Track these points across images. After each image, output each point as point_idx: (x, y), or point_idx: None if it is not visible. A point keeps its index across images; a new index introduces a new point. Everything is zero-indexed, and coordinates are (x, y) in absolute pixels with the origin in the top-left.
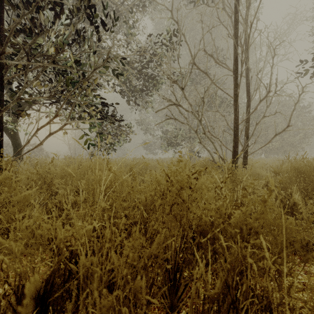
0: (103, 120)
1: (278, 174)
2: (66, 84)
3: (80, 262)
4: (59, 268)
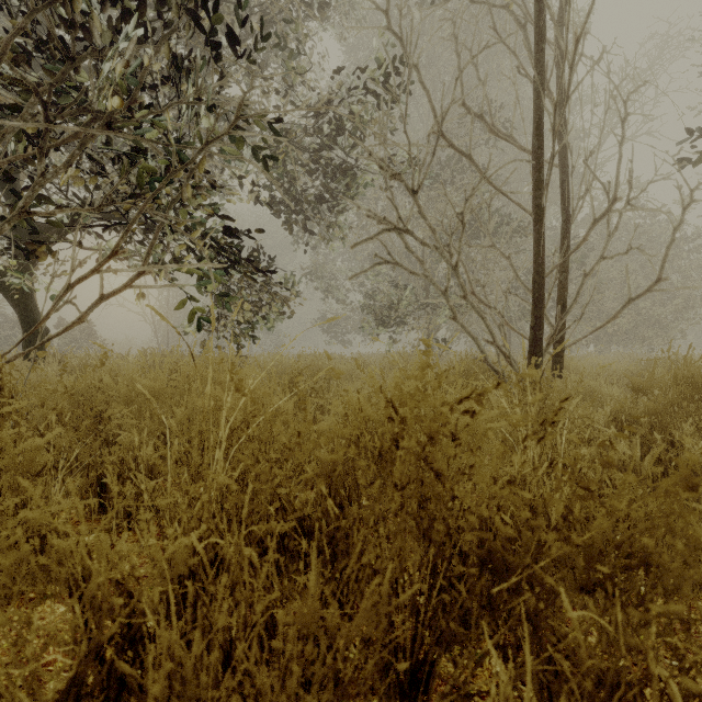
0: (229, 267)
1: (644, 394)
2: (140, 179)
3: (148, 659)
4: (98, 657)
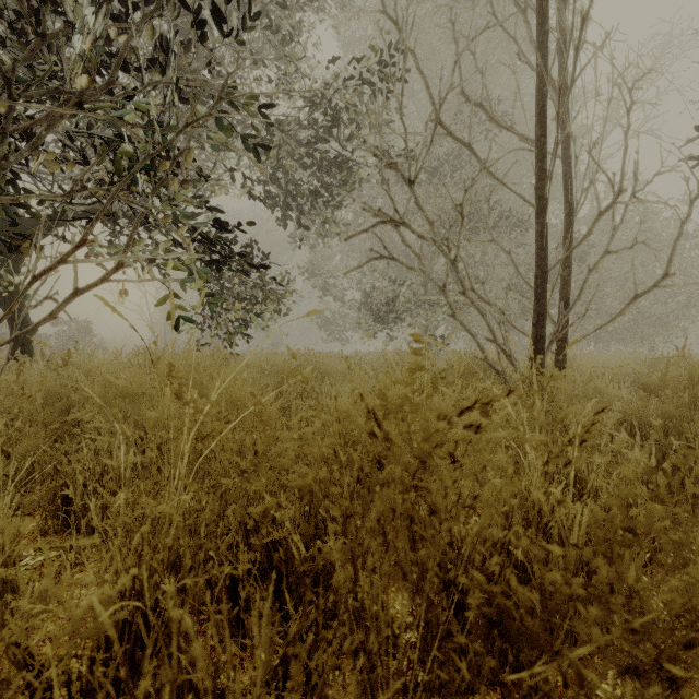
0: (220, 262)
1: (656, 395)
2: (115, 165)
3: None
4: None
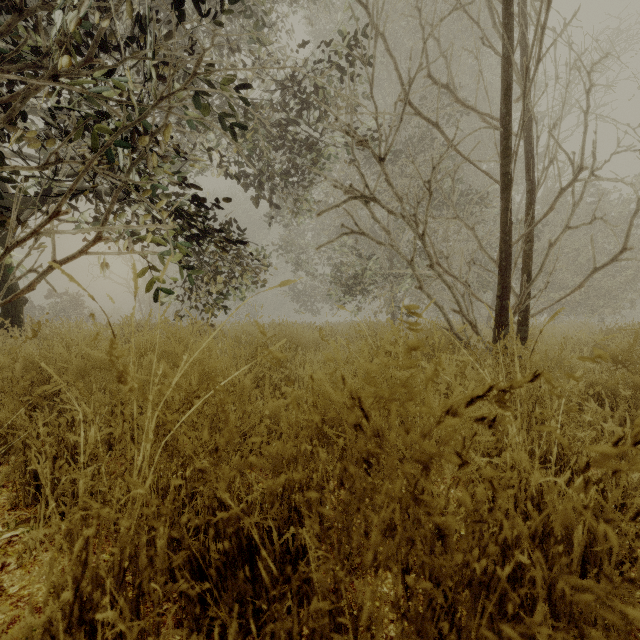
0: (199, 237)
1: (624, 365)
2: (92, 139)
3: None
4: None
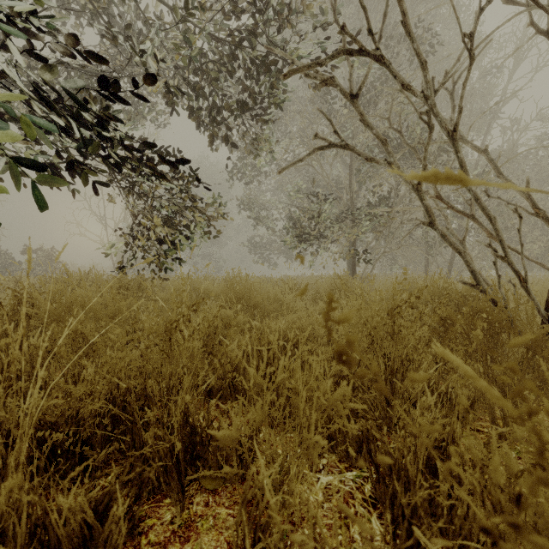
0: (122, 163)
1: None
2: None
3: None
4: None
